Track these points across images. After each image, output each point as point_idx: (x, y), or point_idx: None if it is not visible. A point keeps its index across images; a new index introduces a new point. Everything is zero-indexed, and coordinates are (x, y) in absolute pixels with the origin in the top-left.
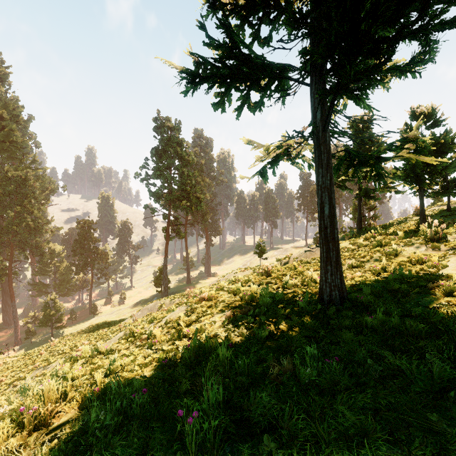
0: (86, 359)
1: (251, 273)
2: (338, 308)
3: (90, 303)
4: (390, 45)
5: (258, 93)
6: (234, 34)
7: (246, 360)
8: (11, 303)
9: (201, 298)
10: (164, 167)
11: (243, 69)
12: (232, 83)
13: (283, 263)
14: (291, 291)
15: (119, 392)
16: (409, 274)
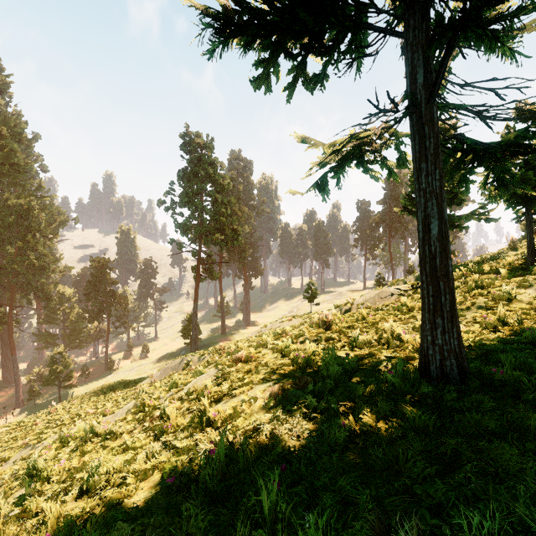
0: (77, 444)
1: (300, 322)
2: (457, 387)
3: (106, 357)
4: None
5: (320, 58)
6: None
7: (319, 519)
8: (12, 357)
9: (237, 359)
10: (194, 192)
11: (298, 15)
12: (281, 42)
13: (343, 311)
14: (364, 351)
15: None
16: None
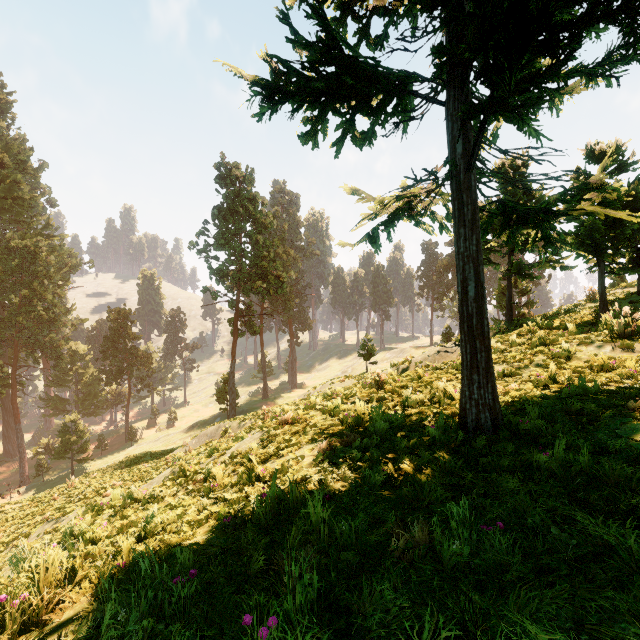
0: (115, 510)
1: (354, 383)
2: (489, 438)
3: (127, 425)
4: (574, 34)
5: (368, 118)
6: (331, 27)
7: (353, 523)
8: (15, 426)
9: (283, 421)
10: (231, 233)
11: (345, 80)
12: (329, 102)
13: (400, 370)
14: (414, 410)
15: (152, 576)
16: (594, 387)
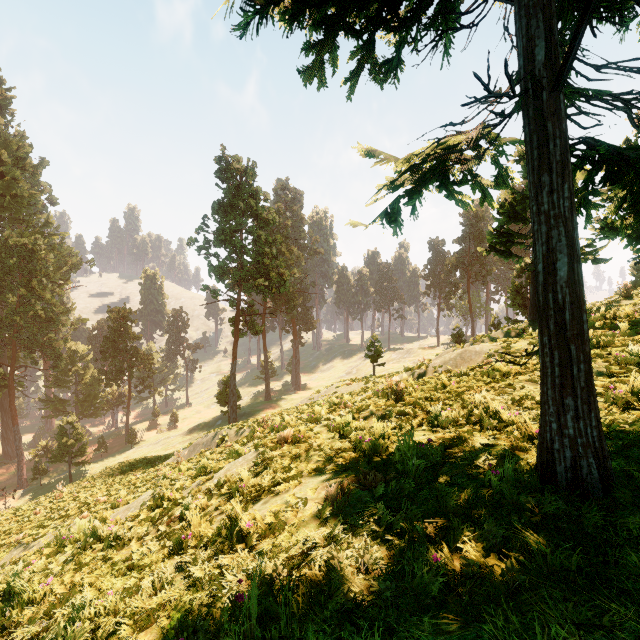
0: (73, 552)
1: (361, 387)
2: (600, 501)
3: (127, 427)
4: None
5: (394, 36)
6: None
7: None
8: (13, 428)
9: (282, 439)
10: (232, 229)
11: None
12: (340, 15)
13: (416, 375)
14: (450, 434)
15: None
16: None
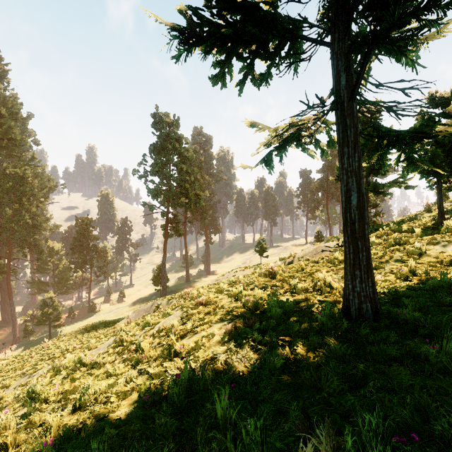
0: (67, 372)
1: (251, 272)
2: (371, 325)
3: (89, 301)
4: None
5: (265, 61)
6: None
7: (258, 421)
8: (9, 302)
9: (199, 303)
10: (163, 163)
11: (247, 28)
12: (234, 48)
13: (287, 263)
14: (301, 297)
15: None
16: None
